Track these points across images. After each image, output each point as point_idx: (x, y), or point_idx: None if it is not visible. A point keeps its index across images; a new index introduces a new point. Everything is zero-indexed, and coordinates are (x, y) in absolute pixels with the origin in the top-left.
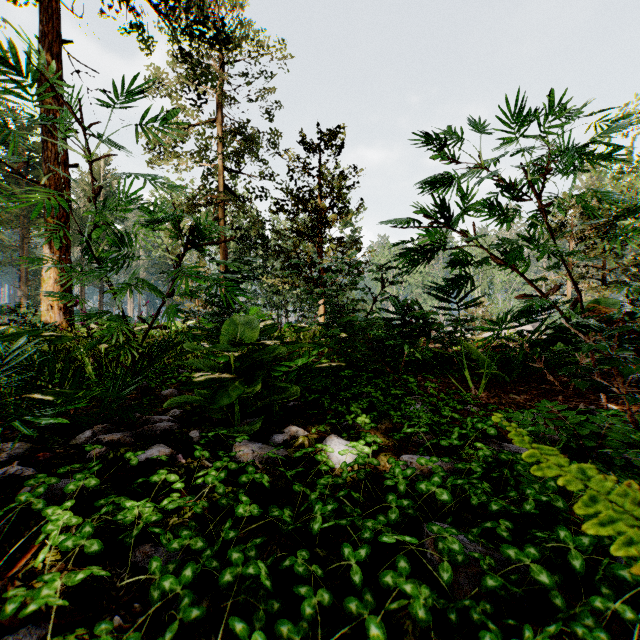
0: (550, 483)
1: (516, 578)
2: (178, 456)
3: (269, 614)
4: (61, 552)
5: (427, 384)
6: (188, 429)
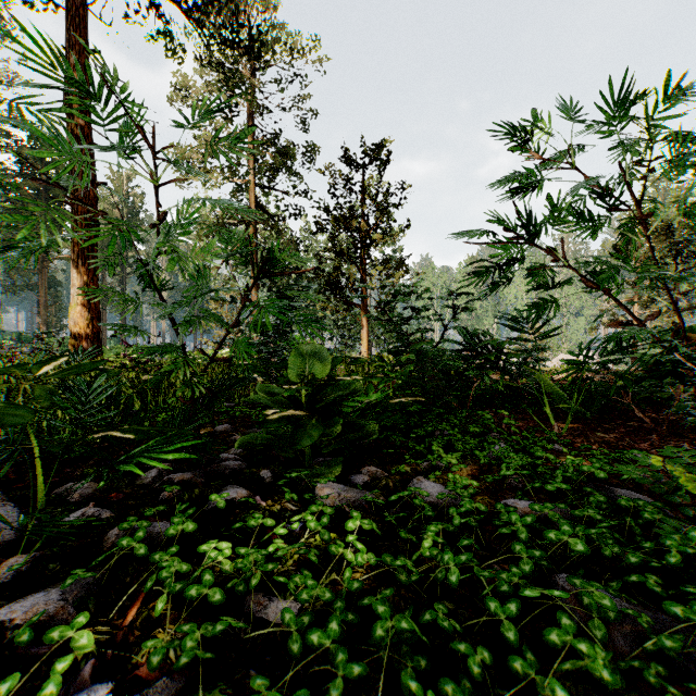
0: (691, 534)
1: (681, 638)
2: (256, 498)
3: (415, 671)
4: (171, 600)
5: (506, 421)
6: (257, 469)
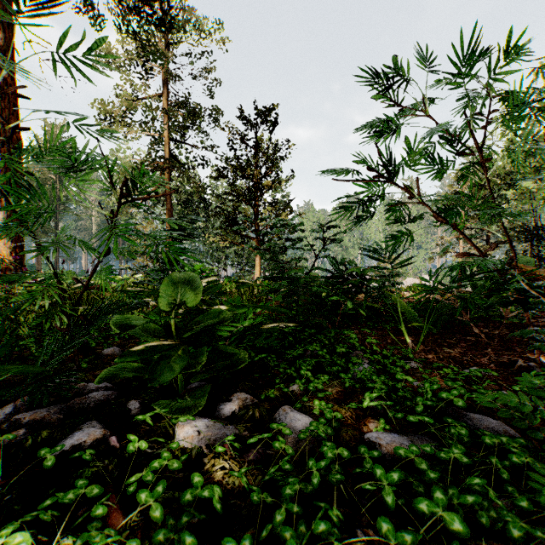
0: None
1: None
2: (111, 439)
3: None
4: None
5: (368, 340)
6: (126, 399)
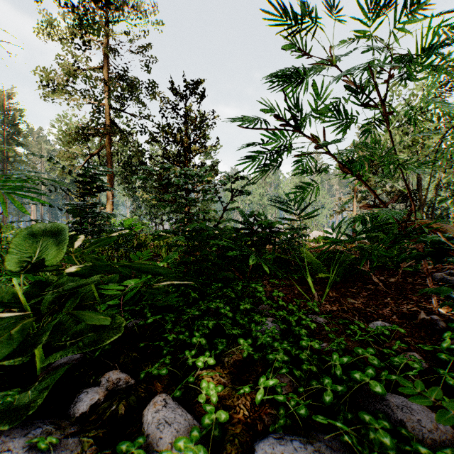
0: None
1: None
2: None
3: None
4: None
5: (275, 293)
6: None
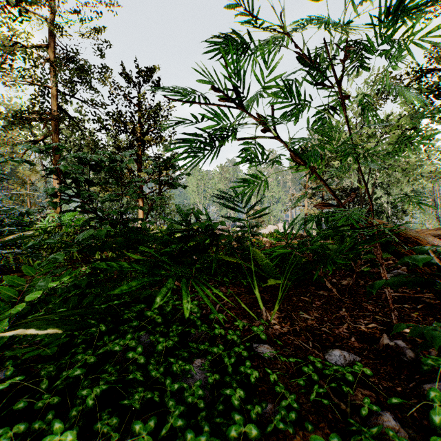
0: None
1: None
2: None
3: None
4: None
5: (213, 315)
6: None
